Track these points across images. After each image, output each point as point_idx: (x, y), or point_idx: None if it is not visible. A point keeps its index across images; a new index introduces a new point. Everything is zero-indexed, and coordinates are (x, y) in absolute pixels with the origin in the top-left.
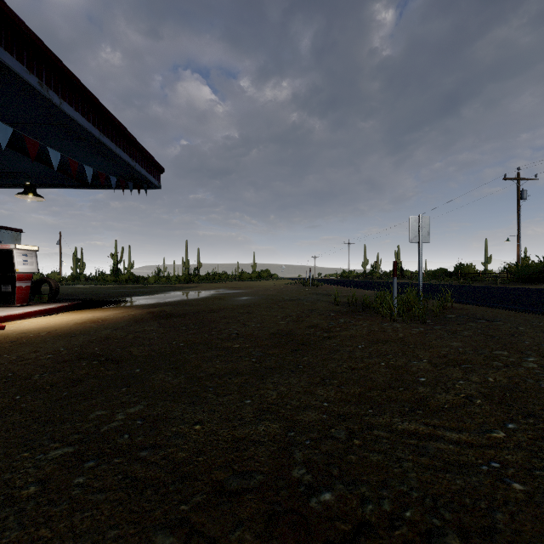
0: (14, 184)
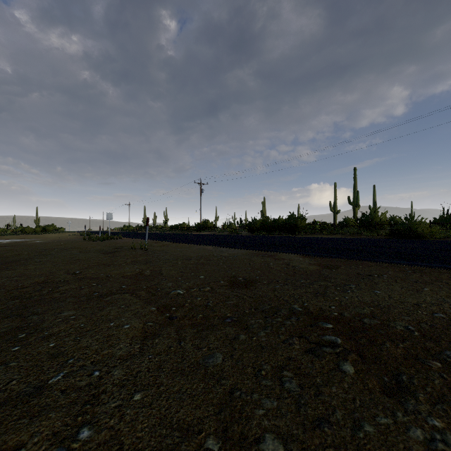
0: None
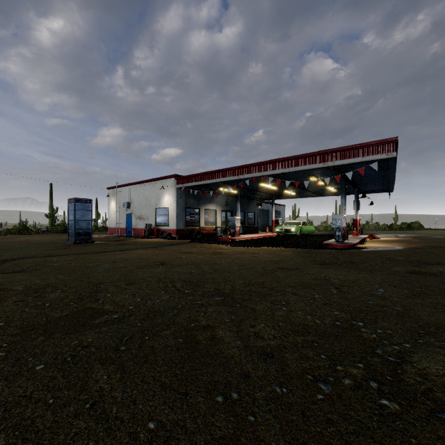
0: (332, 195)
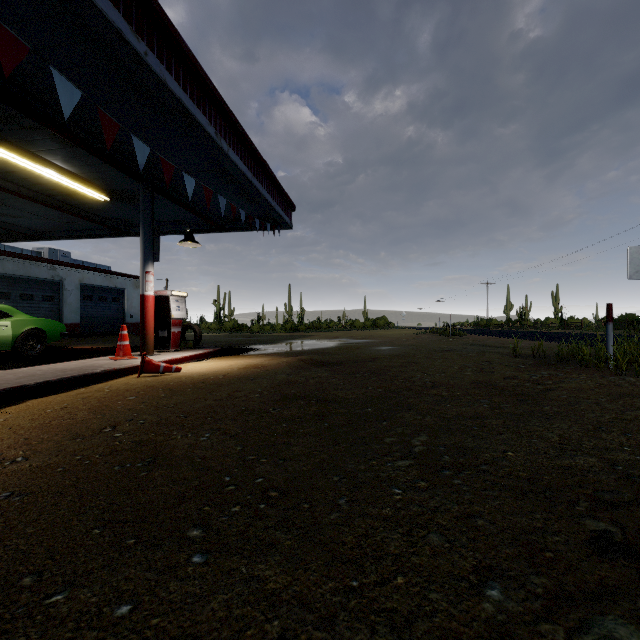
0: None
